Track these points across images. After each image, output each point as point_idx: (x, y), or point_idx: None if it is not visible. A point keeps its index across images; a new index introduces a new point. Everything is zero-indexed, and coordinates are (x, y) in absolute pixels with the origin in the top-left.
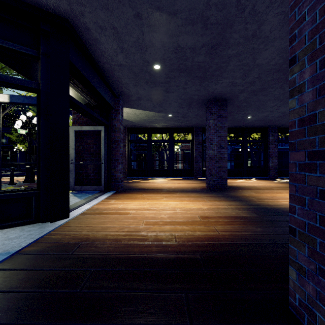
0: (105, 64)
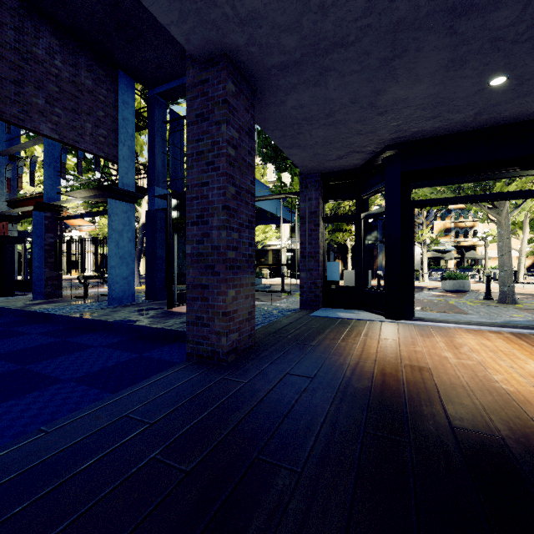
0: (469, 125)
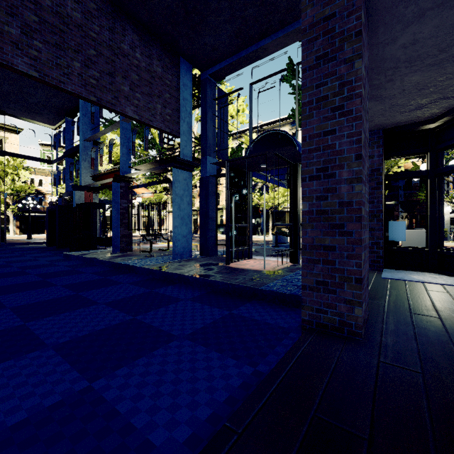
0: None
